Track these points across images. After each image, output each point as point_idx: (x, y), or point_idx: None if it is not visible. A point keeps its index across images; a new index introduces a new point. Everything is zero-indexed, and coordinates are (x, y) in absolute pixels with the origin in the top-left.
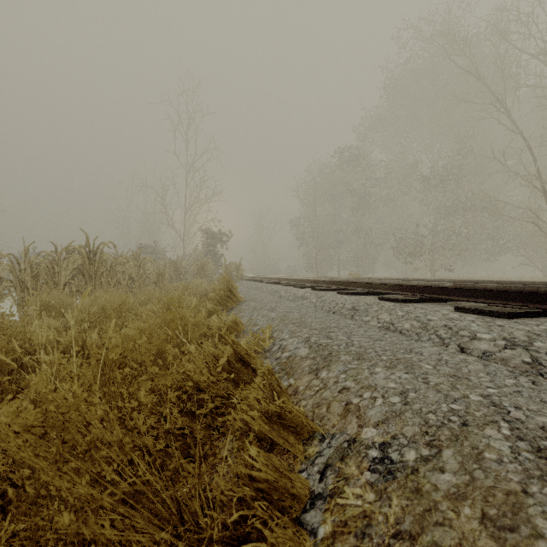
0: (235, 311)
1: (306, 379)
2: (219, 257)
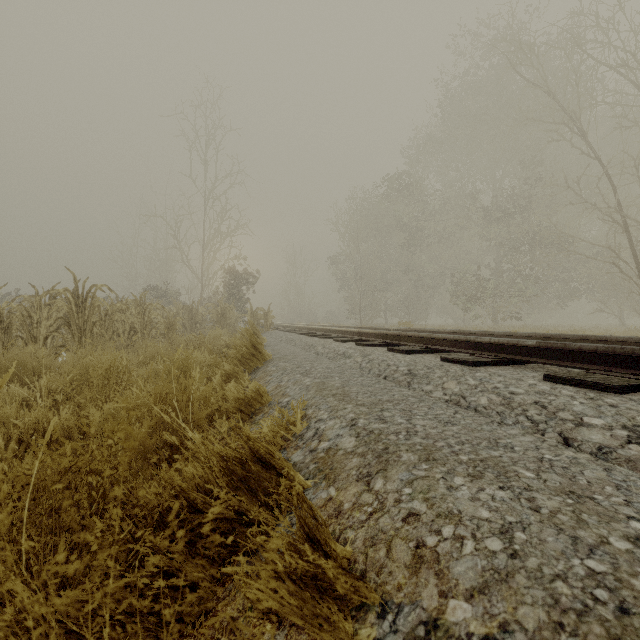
0: (260, 373)
1: (353, 490)
2: (244, 302)
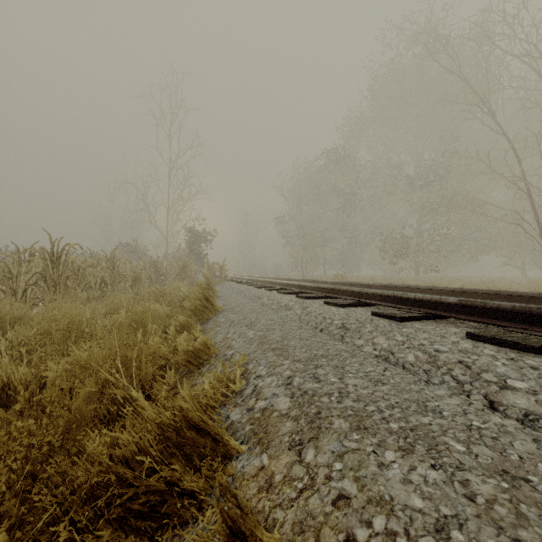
0: (211, 324)
1: (285, 459)
2: (203, 257)
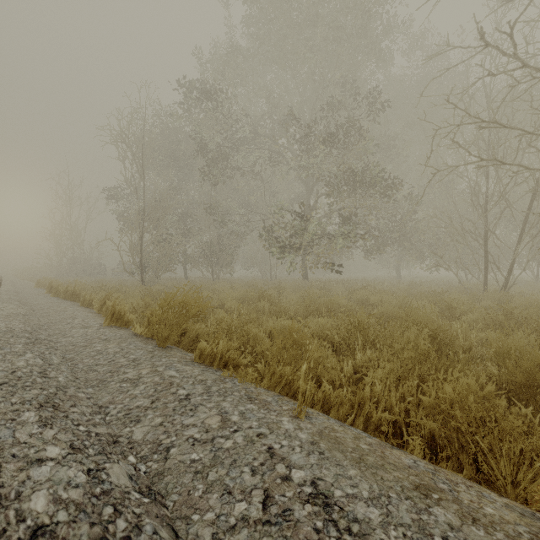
0: None
1: None
2: None
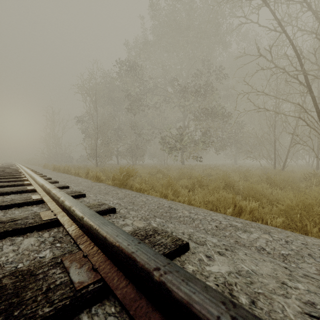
0: None
1: None
2: None
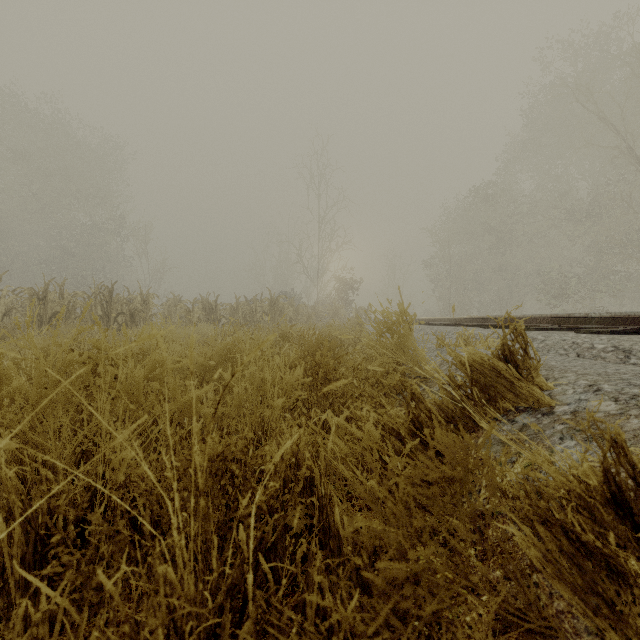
0: None
1: None
2: (349, 302)
